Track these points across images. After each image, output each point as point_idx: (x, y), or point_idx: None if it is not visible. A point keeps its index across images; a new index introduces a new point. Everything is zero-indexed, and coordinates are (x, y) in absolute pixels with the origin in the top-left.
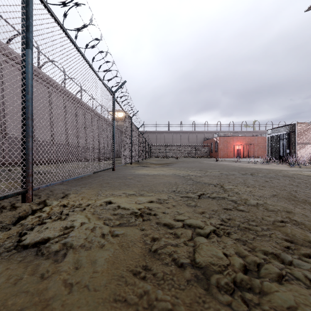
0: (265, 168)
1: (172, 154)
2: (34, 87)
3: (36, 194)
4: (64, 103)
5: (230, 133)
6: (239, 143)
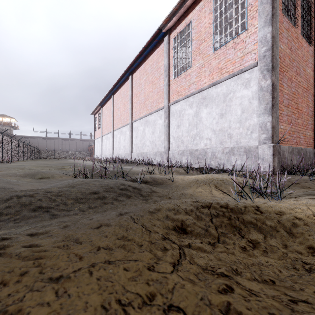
0: None
1: (60, 156)
2: None
3: None
4: None
5: None
6: None
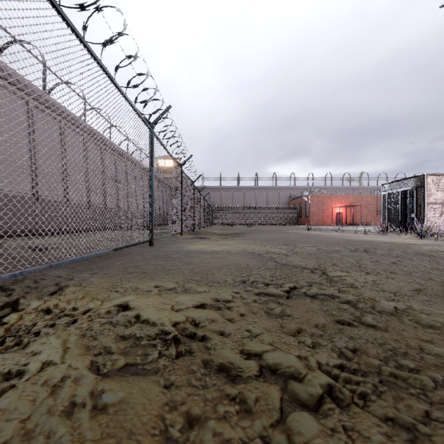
0: (383, 241)
1: (244, 220)
2: (37, 120)
3: (6, 287)
4: (84, 145)
5: (327, 190)
6: (340, 204)
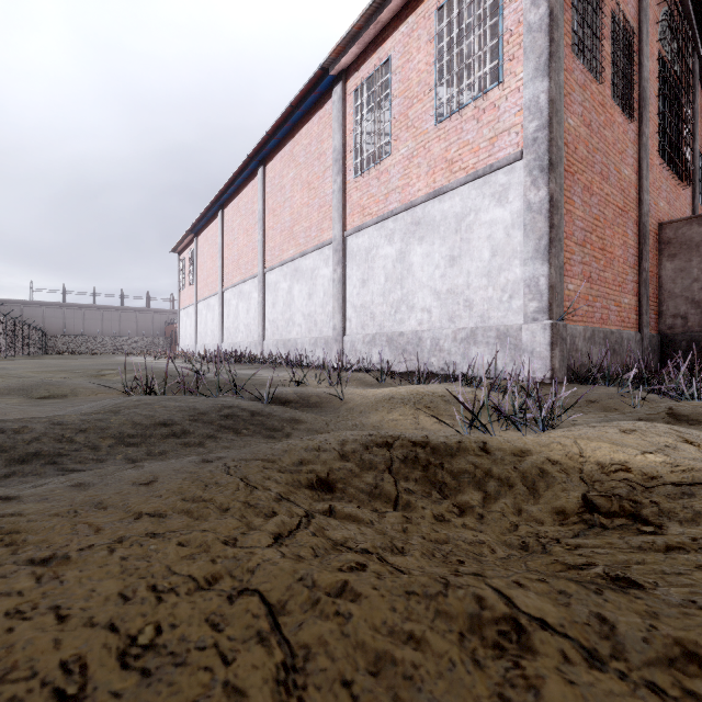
0: None
1: (99, 348)
2: None
3: None
4: None
5: None
6: None
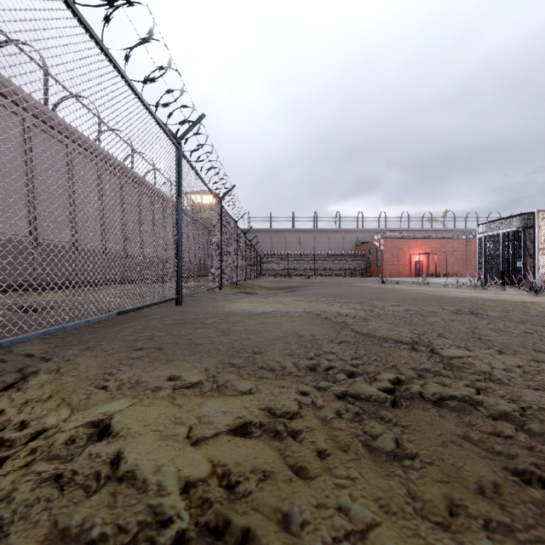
0: (486, 297)
1: (300, 270)
2: (37, 142)
3: None
4: (98, 175)
5: (404, 233)
6: (420, 250)
